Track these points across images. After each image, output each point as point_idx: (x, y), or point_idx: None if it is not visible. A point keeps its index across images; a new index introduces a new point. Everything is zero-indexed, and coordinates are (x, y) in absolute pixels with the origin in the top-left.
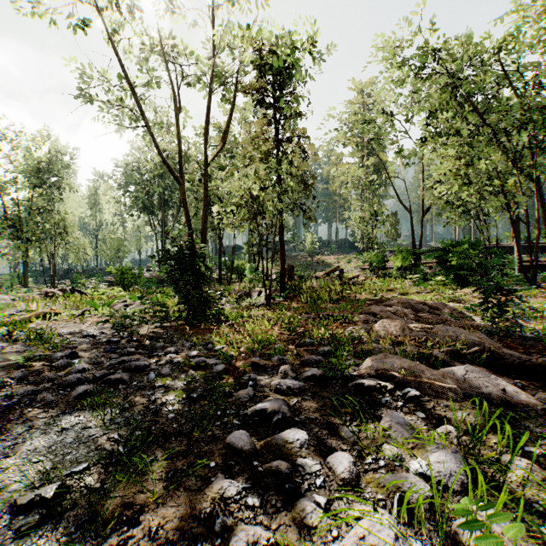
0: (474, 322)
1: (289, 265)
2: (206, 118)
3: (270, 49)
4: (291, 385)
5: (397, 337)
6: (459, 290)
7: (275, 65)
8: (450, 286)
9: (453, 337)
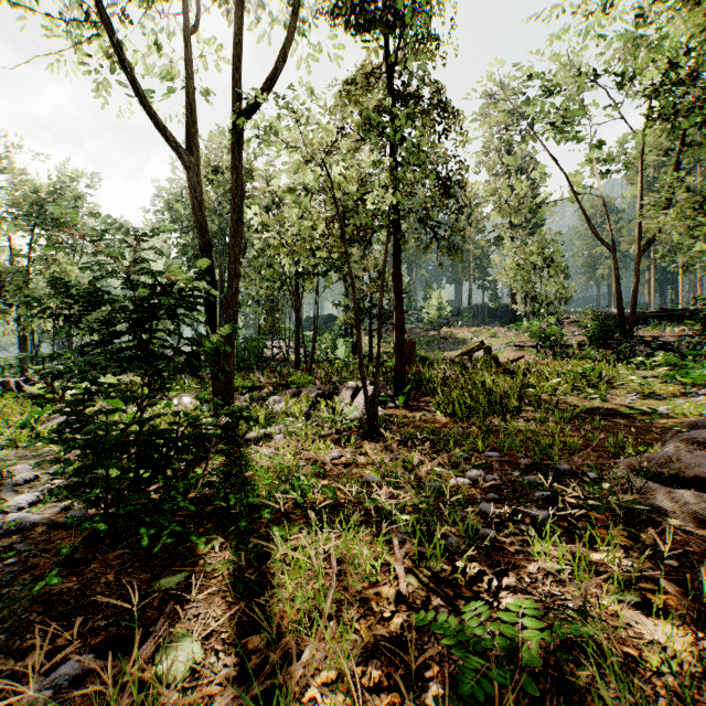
0: None
1: (407, 340)
2: (236, 13)
3: None
4: None
5: None
6: None
7: None
8: None
9: None
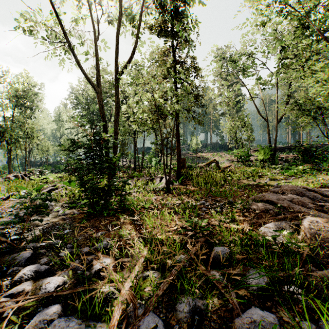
0: None
1: (182, 158)
2: (117, 36)
3: None
4: None
5: None
6: (321, 177)
7: None
8: (308, 173)
9: None
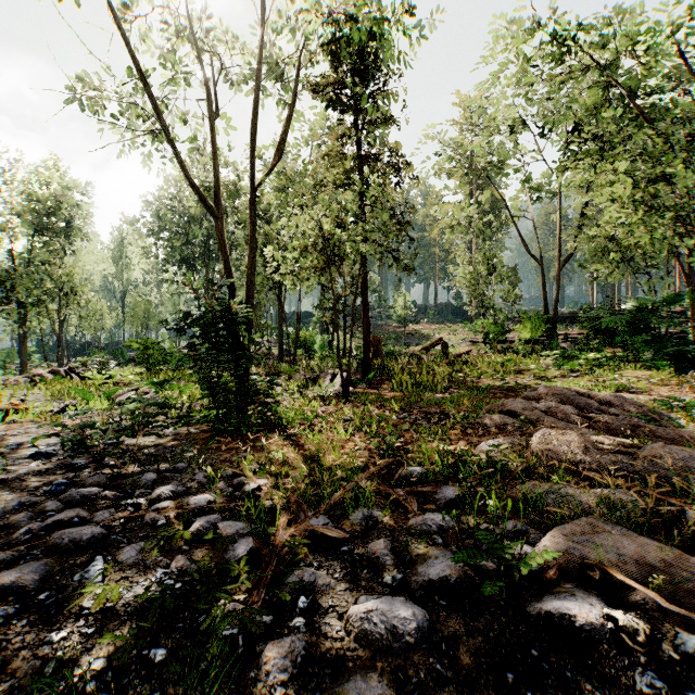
0: (691, 431)
1: (375, 337)
2: (254, 118)
3: (349, 13)
4: (397, 622)
5: (576, 464)
6: (624, 373)
7: (355, 37)
8: (606, 366)
9: (690, 469)
